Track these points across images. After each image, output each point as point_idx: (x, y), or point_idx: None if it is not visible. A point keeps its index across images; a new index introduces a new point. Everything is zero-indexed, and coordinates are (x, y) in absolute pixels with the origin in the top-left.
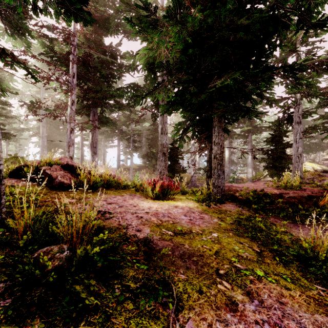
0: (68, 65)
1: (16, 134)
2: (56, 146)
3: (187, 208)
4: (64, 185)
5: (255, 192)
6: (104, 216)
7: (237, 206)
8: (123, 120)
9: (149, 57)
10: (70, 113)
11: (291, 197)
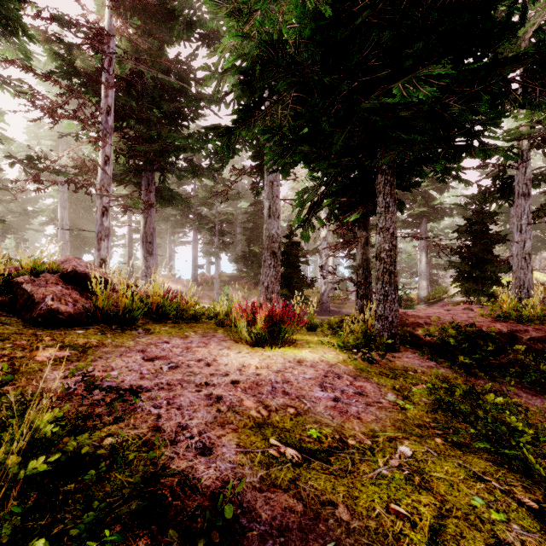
0: (99, 93)
1: (17, 220)
2: (87, 242)
3: (325, 365)
4: (59, 317)
5: (460, 328)
6: (124, 401)
7: (425, 359)
8: (202, 195)
9: (244, 55)
10: (101, 179)
11: (535, 338)
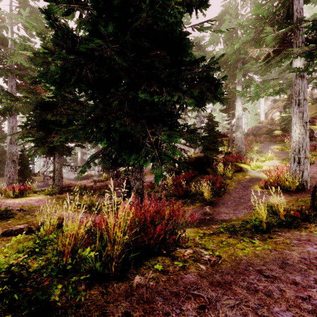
0: None
1: None
2: None
3: (38, 199)
4: None
5: (80, 186)
6: None
7: (70, 194)
8: None
9: (8, 106)
10: None
11: (97, 186)
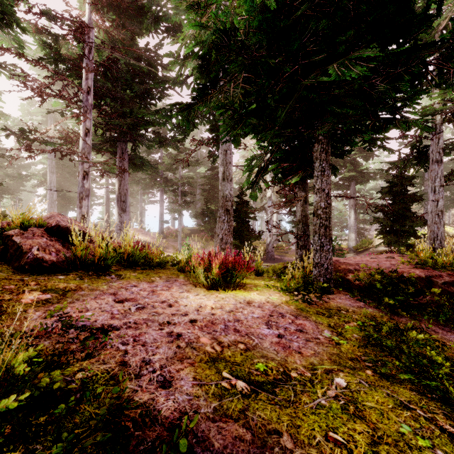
0: (81, 76)
1: (13, 183)
2: (71, 201)
3: (270, 306)
4: (43, 265)
5: (385, 274)
6: (96, 338)
7: (355, 300)
8: (168, 162)
9: (202, 42)
10: (83, 148)
11: (448, 282)
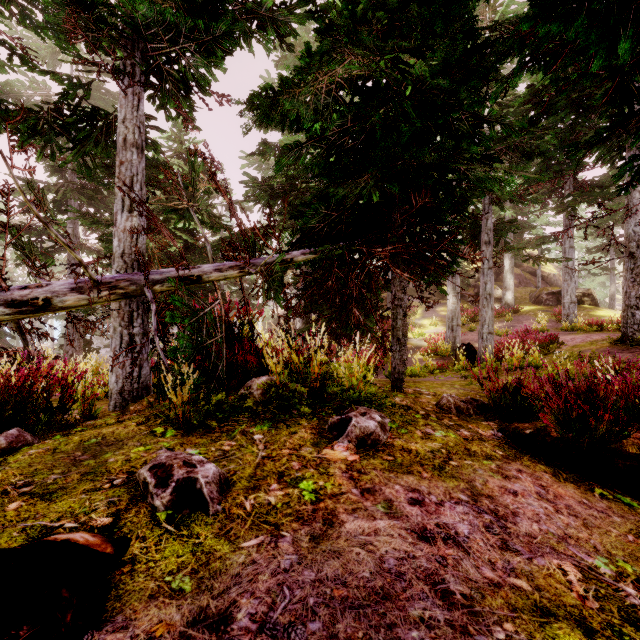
0: None
1: None
2: None
3: None
4: None
5: None
6: None
7: None
8: None
9: None
10: None
11: None
